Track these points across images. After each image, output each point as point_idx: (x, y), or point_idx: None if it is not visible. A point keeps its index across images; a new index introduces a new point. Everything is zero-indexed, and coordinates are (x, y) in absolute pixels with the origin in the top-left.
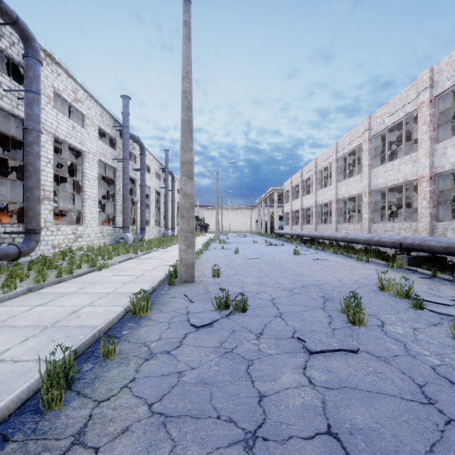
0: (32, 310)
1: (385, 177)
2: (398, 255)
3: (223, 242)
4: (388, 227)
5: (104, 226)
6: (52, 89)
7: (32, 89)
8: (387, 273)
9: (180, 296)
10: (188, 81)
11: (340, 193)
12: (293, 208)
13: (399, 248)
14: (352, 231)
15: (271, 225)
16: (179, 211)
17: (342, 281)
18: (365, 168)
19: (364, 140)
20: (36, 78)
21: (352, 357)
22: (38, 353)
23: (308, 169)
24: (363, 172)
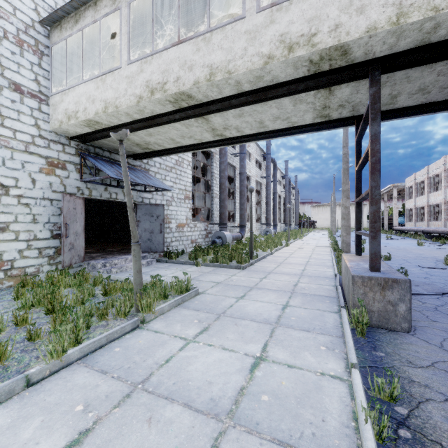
0: (292, 255)
1: None
2: None
3: None
4: None
5: (257, 223)
6: None
7: (243, 152)
8: None
9: None
10: (347, 148)
11: None
12: (417, 205)
13: None
14: None
15: (388, 221)
16: (341, 215)
17: None
18: None
19: None
20: (245, 145)
21: (442, 269)
22: (320, 261)
23: (436, 166)
24: None
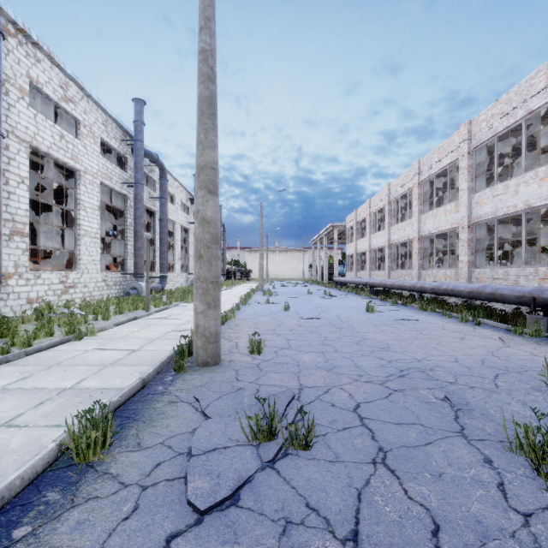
0: None
1: (494, 204)
2: (529, 316)
3: (268, 293)
4: (499, 274)
5: (109, 272)
6: (28, 79)
7: None
8: (521, 345)
9: (187, 397)
10: (209, 33)
11: (424, 228)
12: (358, 249)
13: (531, 305)
14: (443, 279)
15: (329, 270)
16: (194, 247)
17: (460, 361)
18: (463, 193)
19: (461, 154)
20: None
21: None
22: None
23: (379, 198)
24: (460, 198)
